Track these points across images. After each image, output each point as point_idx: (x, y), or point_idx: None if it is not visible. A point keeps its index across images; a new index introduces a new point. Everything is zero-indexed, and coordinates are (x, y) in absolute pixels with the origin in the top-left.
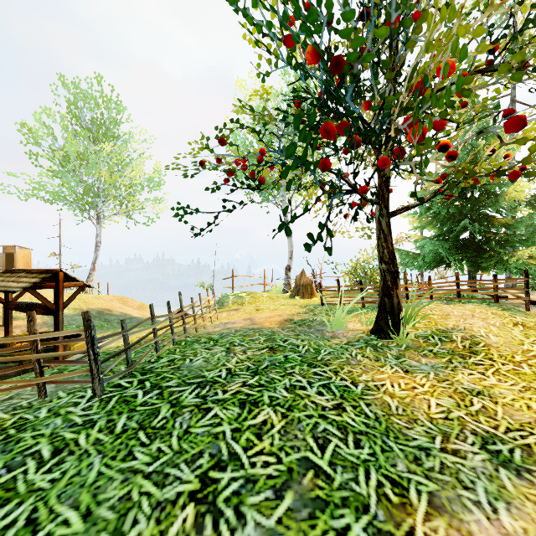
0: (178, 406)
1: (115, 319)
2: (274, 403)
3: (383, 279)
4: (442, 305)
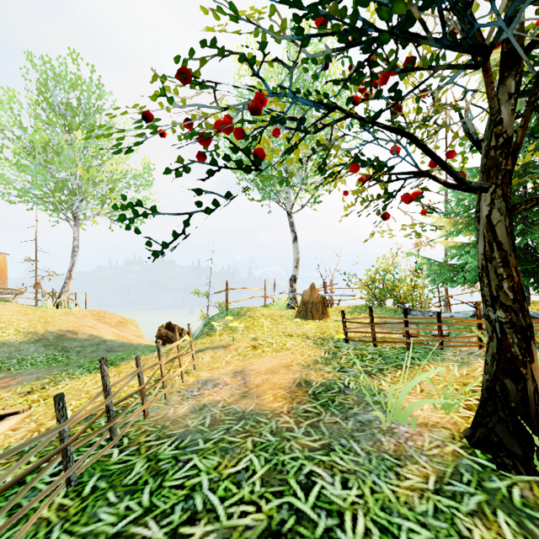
0: None
1: (77, 346)
2: None
3: (500, 340)
4: None
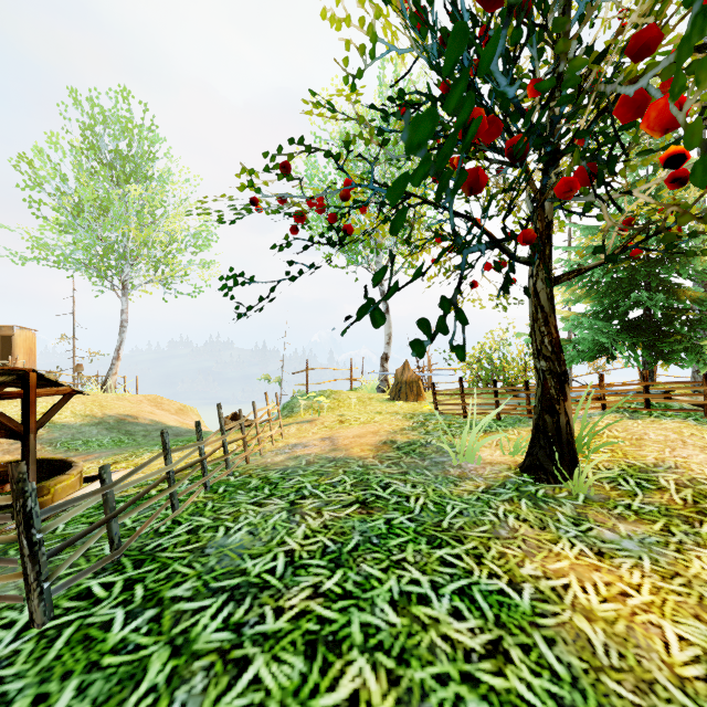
0: (186, 654)
1: (142, 430)
2: (371, 642)
3: (543, 384)
4: (625, 420)
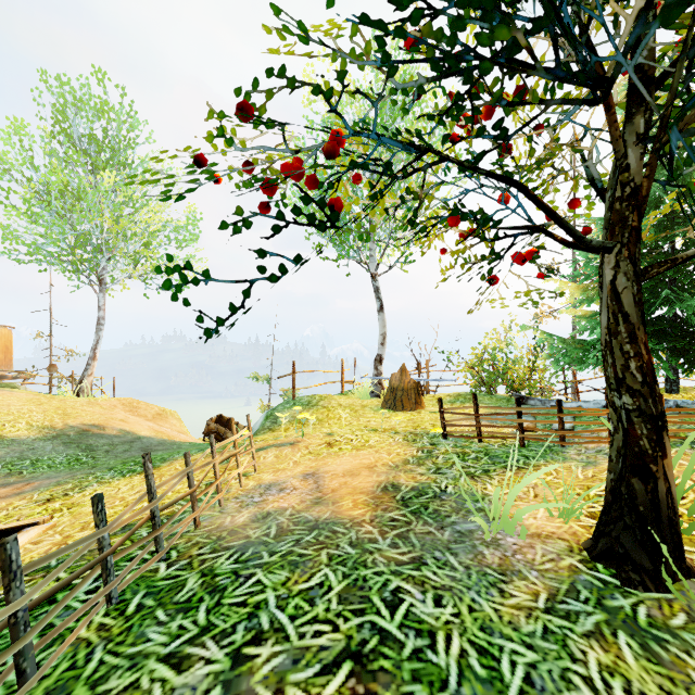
0: None
1: (105, 444)
2: None
3: (627, 431)
4: None
